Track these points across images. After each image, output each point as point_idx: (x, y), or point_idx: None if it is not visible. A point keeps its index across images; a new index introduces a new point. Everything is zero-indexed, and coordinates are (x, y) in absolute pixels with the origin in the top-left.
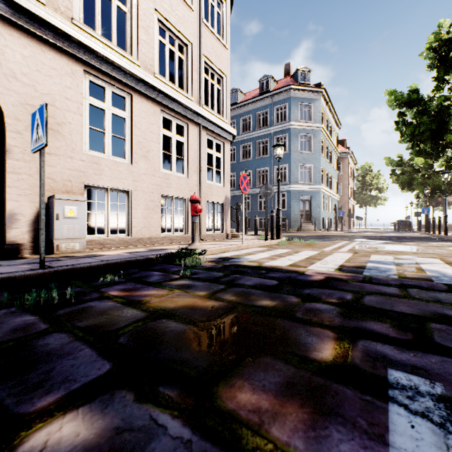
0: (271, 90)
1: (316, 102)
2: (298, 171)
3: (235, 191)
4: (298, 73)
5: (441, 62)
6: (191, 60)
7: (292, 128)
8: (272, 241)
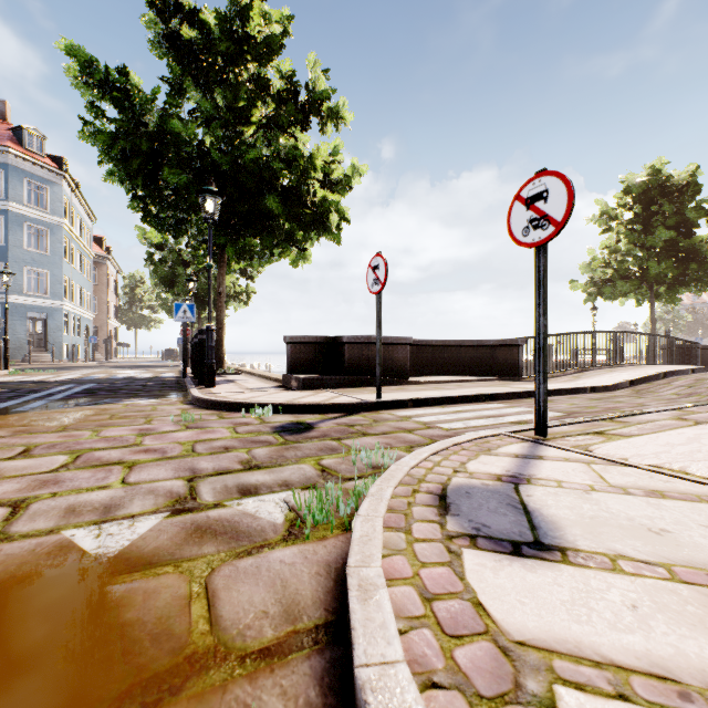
0: None
1: (55, 186)
2: (24, 276)
3: None
4: (24, 132)
5: None
6: None
7: (13, 212)
8: (2, 372)
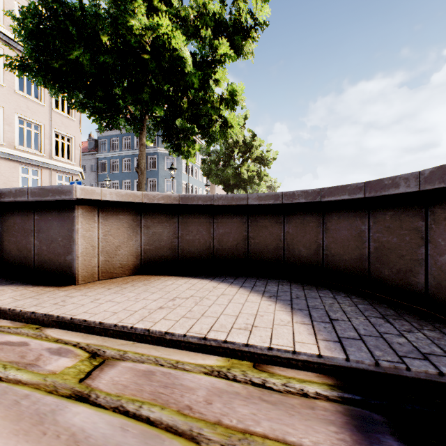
0: None
1: None
2: (165, 184)
3: None
4: None
5: None
6: (44, 133)
7: (160, 152)
8: None
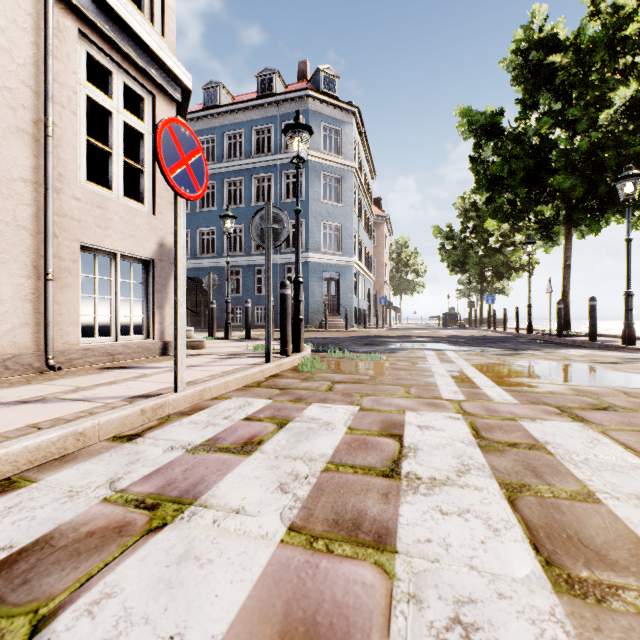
0: (277, 93)
1: (346, 126)
2: (320, 231)
3: (215, 258)
4: (320, 74)
5: (532, 73)
6: None
7: (311, 162)
8: (285, 363)
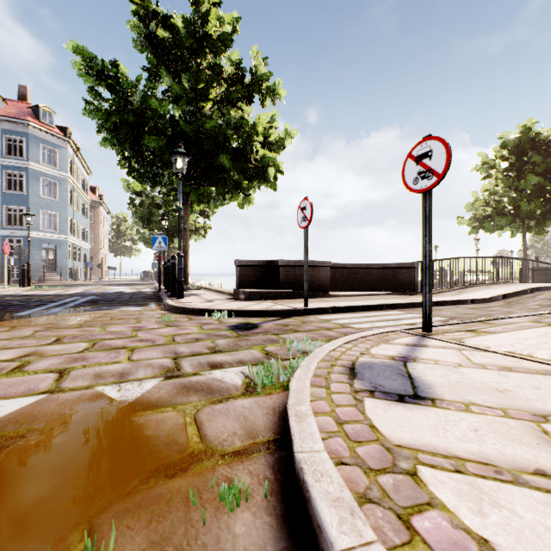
0: None
1: (62, 149)
2: (40, 217)
3: None
4: (40, 109)
5: None
6: None
7: (32, 169)
8: (26, 288)
